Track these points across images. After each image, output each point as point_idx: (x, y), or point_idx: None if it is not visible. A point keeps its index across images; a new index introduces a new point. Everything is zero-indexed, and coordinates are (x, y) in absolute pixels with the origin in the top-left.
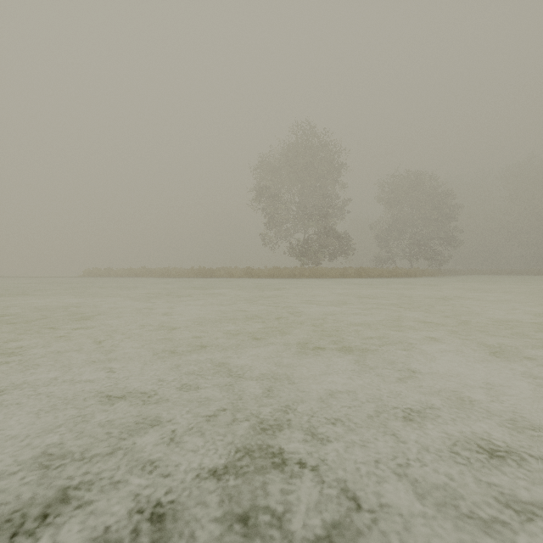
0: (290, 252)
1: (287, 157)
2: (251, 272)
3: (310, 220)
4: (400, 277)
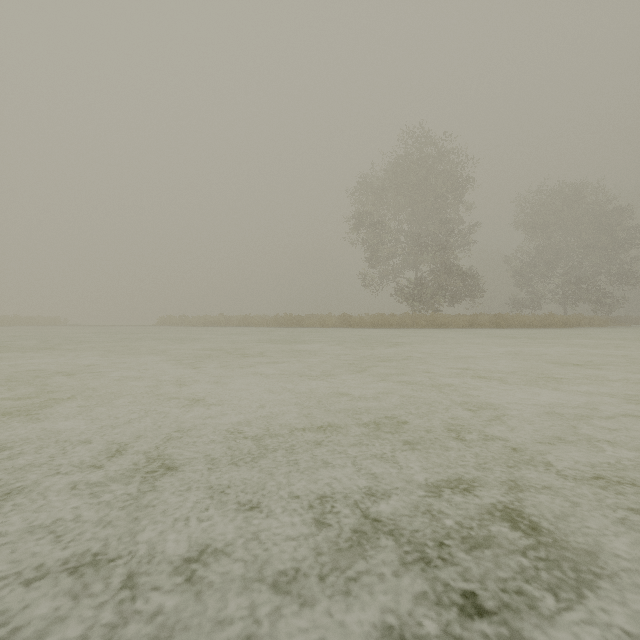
0: (398, 295)
1: (393, 174)
2: (349, 320)
3: (425, 253)
4: (556, 326)
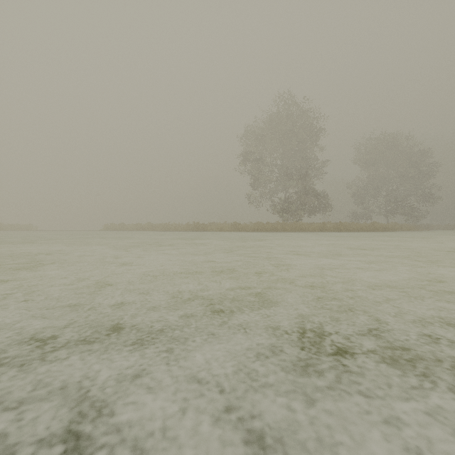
0: (272, 209)
1: (269, 125)
2: (238, 227)
3: (291, 180)
4: (378, 231)
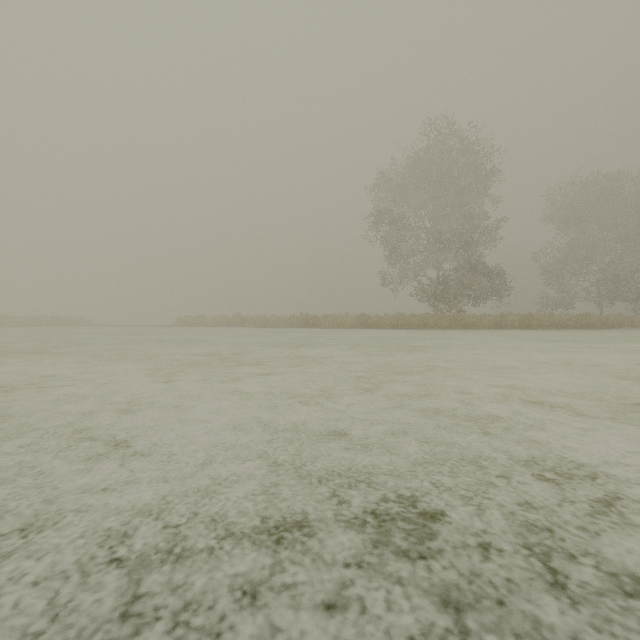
0: (418, 294)
1: (414, 168)
2: (367, 321)
3: (447, 250)
4: (594, 327)
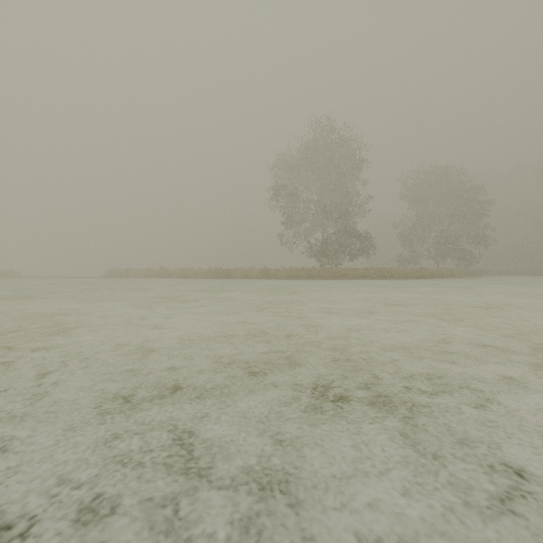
0: (308, 252)
1: (305, 154)
2: (268, 273)
3: (330, 218)
4: (426, 278)
